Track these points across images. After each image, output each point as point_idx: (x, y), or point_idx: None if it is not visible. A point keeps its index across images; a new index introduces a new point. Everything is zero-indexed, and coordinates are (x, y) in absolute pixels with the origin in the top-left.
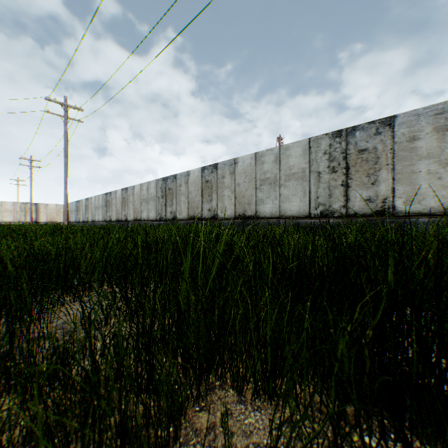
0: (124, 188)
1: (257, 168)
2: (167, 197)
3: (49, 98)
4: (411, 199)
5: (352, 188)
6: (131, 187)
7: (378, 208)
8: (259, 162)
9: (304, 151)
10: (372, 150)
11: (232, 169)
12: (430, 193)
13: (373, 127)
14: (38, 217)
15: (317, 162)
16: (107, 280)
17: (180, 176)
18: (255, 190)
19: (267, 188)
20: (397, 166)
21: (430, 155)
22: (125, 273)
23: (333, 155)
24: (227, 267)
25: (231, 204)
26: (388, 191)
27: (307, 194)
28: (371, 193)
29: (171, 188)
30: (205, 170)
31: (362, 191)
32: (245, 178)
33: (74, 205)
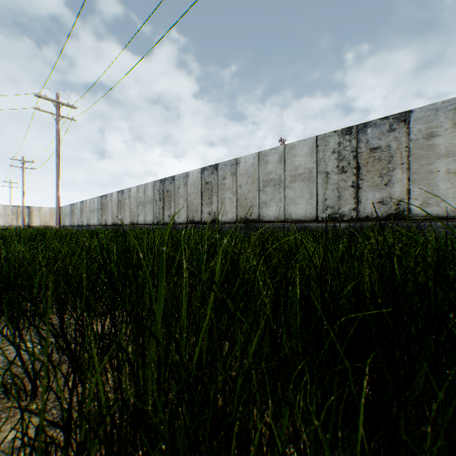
0: (120, 190)
1: (261, 168)
2: (165, 200)
3: (39, 94)
4: (428, 201)
5: (363, 190)
6: (127, 189)
7: (392, 211)
8: (262, 162)
9: (310, 150)
10: (385, 148)
11: (233, 170)
12: (449, 195)
13: (386, 124)
14: (31, 221)
15: (325, 161)
16: (28, 324)
17: (179, 177)
18: (258, 191)
19: (270, 190)
20: (413, 166)
21: (450, 153)
22: (60, 311)
23: (342, 154)
24: (229, 307)
25: (232, 206)
26: (402, 192)
27: (314, 196)
28: (384, 195)
29: (169, 190)
30: (205, 171)
31: (375, 193)
32: (247, 179)
33: (69, 208)
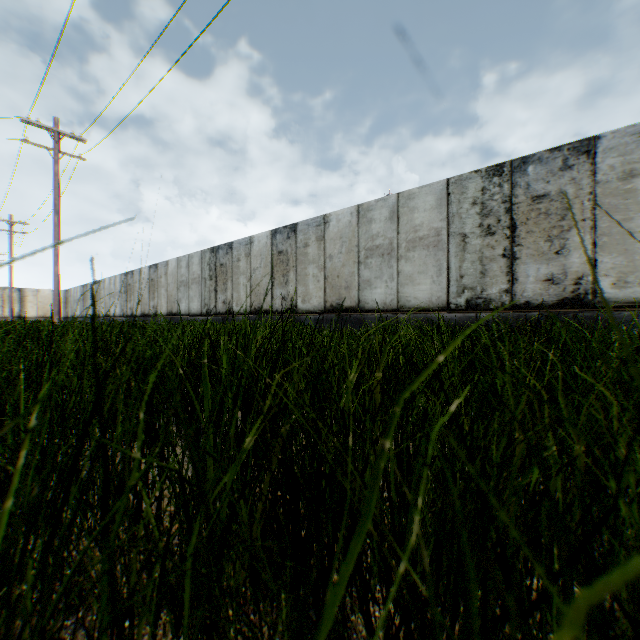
0: (152, 265)
1: (361, 230)
2: (218, 278)
3: (27, 119)
4: (626, 278)
5: (521, 261)
6: (163, 263)
7: (567, 295)
8: (364, 220)
9: (438, 201)
10: (556, 195)
11: (319, 233)
12: None
13: (558, 158)
14: (24, 309)
15: (461, 217)
16: None
17: (239, 244)
18: (358, 265)
19: (376, 262)
20: (601, 223)
21: None
22: None
23: (488, 206)
24: None
25: (318, 288)
26: (584, 265)
27: (444, 272)
28: (554, 269)
29: (224, 264)
30: (277, 234)
31: (540, 265)
32: (341, 246)
33: (79, 291)
